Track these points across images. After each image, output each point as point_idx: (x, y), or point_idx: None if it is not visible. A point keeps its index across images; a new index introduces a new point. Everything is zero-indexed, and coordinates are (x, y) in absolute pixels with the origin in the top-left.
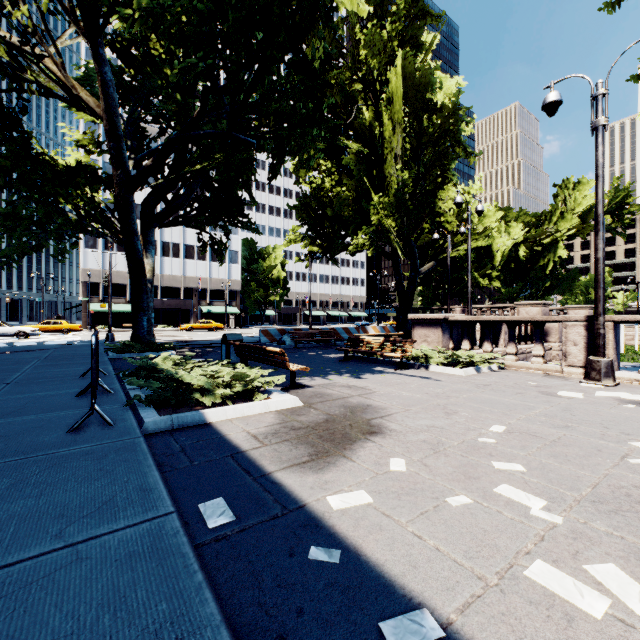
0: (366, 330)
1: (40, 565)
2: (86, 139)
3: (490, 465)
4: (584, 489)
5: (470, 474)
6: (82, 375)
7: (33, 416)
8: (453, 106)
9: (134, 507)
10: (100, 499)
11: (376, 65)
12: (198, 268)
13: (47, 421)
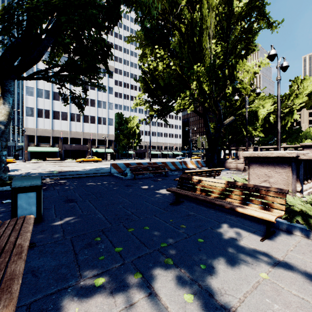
0: (186, 163)
1: None
2: None
3: None
4: None
5: None
6: None
7: None
8: None
9: None
10: None
11: None
12: (91, 128)
13: None
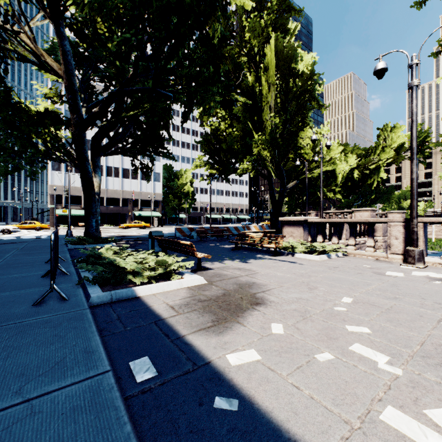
0: (249, 228)
1: (1, 419)
2: (52, 93)
3: (344, 328)
4: (415, 347)
5: (331, 335)
6: (47, 261)
7: (8, 293)
8: (310, 73)
9: (79, 367)
10: (53, 360)
11: (256, 44)
12: (132, 185)
13: (18, 296)
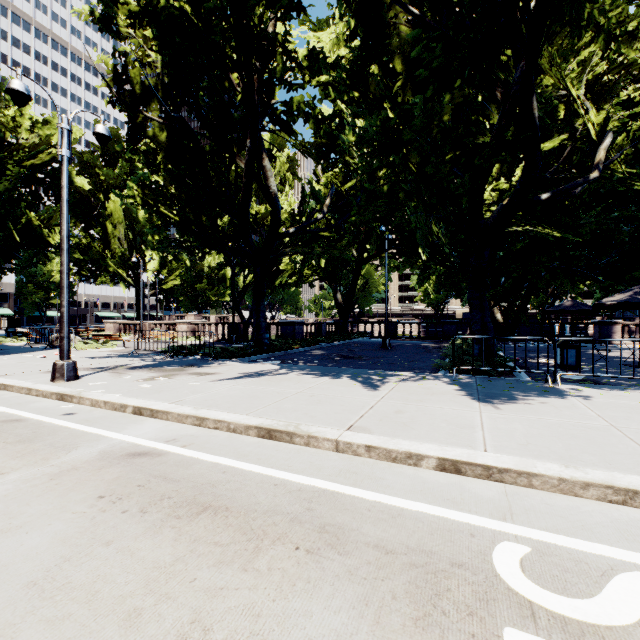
0: None
1: None
2: None
3: None
4: None
5: None
6: None
7: None
8: (145, 225)
9: None
10: None
11: (114, 183)
12: None
13: None
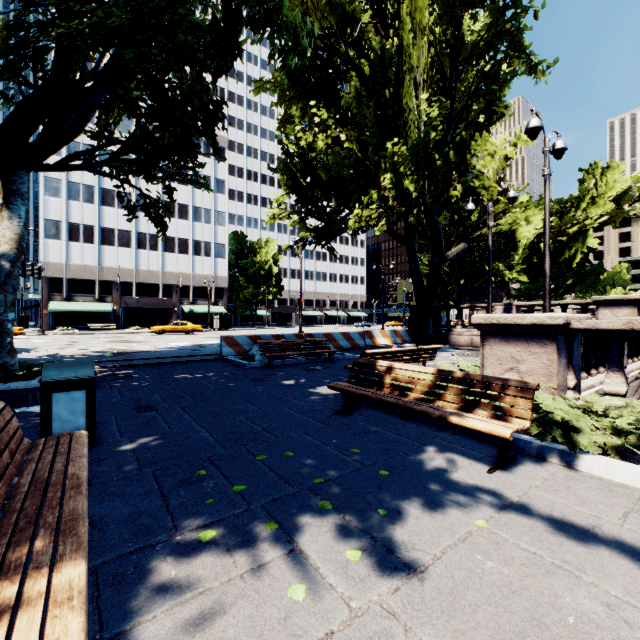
0: (372, 335)
1: None
2: None
3: None
4: None
5: None
6: None
7: None
8: None
9: None
10: None
11: None
12: (179, 263)
13: None
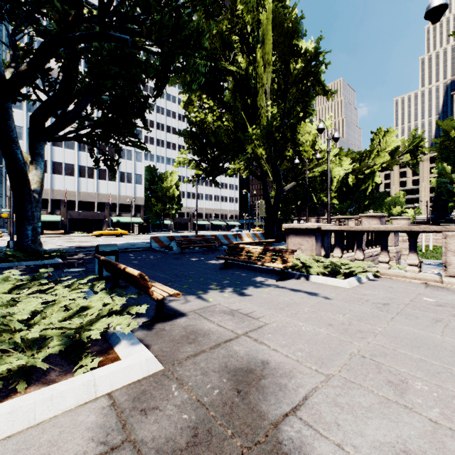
0: (241, 236)
1: None
2: None
3: None
4: None
5: None
6: None
7: None
8: (314, 50)
9: None
10: None
11: (250, 20)
12: (109, 187)
13: None
